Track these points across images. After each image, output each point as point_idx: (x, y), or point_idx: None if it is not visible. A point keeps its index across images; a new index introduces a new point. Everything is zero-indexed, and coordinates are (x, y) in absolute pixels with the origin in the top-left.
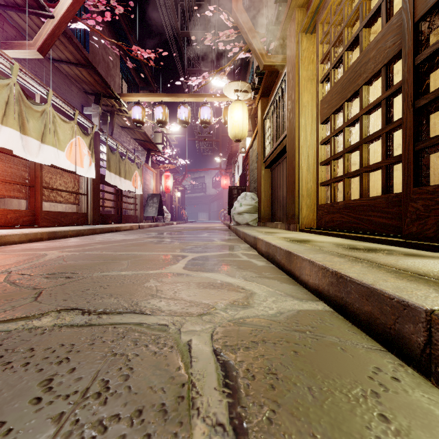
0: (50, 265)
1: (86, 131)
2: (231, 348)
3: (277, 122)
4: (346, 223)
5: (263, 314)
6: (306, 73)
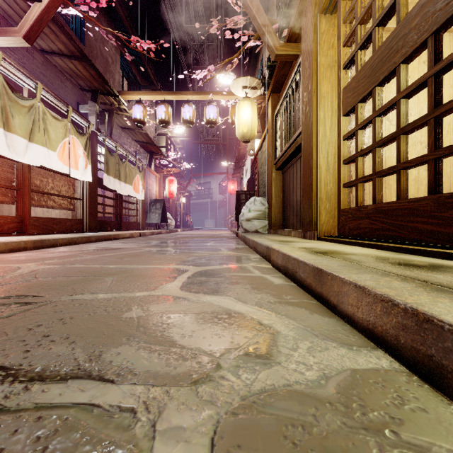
0: (14, 283)
1: (82, 130)
2: None
3: (290, 118)
4: (378, 231)
5: (297, 380)
6: (325, 59)
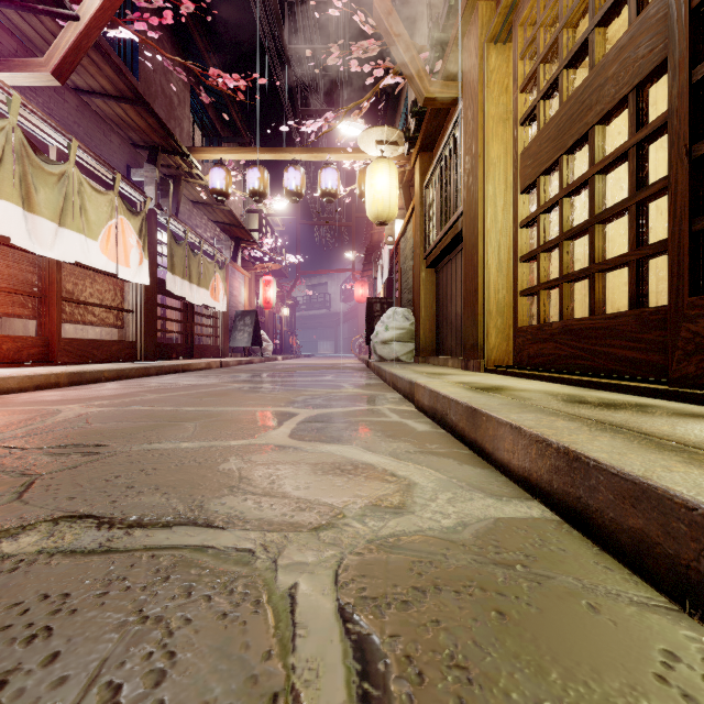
0: (61, 430)
1: (135, 208)
2: (374, 603)
3: (447, 192)
4: (566, 359)
5: (431, 527)
6: (495, 108)
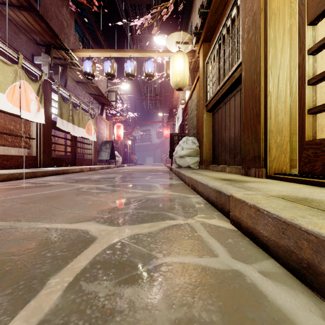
0: None
1: (36, 78)
2: None
3: (224, 57)
4: None
5: None
6: None
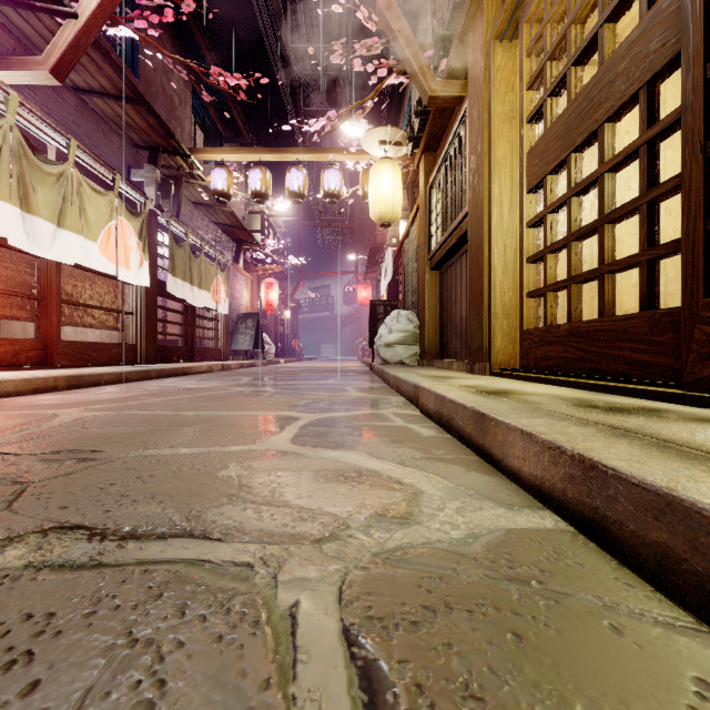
0: (57, 435)
1: (135, 209)
2: (380, 624)
3: (451, 192)
4: (574, 362)
5: (440, 539)
6: (501, 107)
